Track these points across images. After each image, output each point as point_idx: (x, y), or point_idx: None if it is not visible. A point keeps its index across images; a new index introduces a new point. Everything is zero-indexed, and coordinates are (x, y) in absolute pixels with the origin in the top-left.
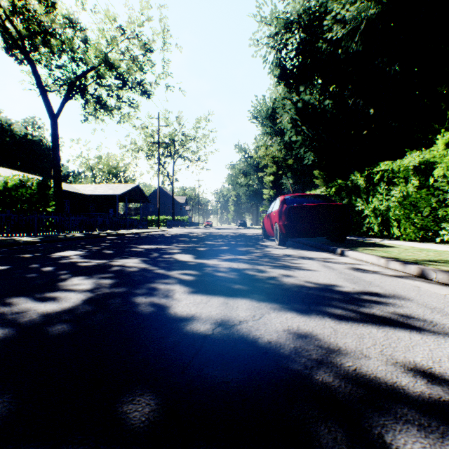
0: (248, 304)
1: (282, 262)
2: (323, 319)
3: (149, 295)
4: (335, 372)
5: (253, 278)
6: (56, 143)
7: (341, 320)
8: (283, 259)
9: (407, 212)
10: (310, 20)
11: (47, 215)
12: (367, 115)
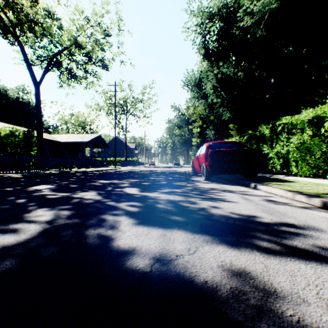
0: (183, 236)
1: (209, 195)
2: (252, 253)
3: (97, 227)
4: (279, 326)
5: (187, 209)
6: (38, 103)
7: (269, 254)
8: (210, 192)
9: (303, 155)
10: (227, 13)
11: (30, 157)
12: (269, 83)
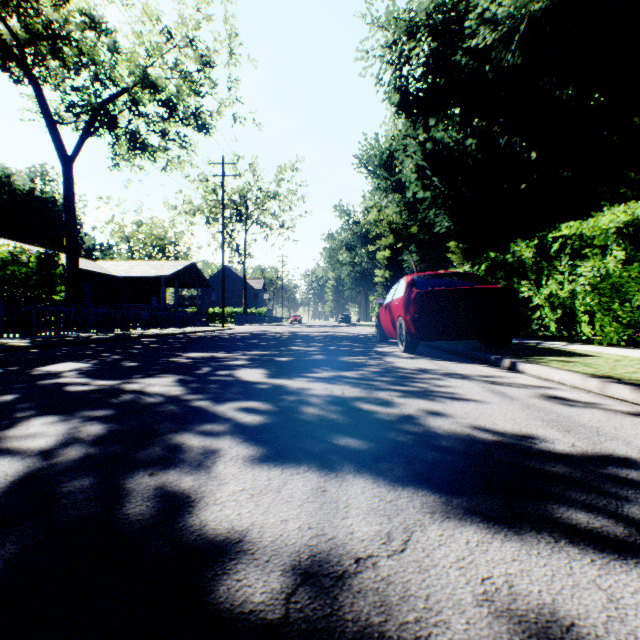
0: (369, 493)
1: (417, 384)
2: (558, 549)
3: (160, 467)
4: None
5: (372, 419)
6: (70, 200)
7: (606, 555)
8: (418, 379)
9: (607, 301)
10: (444, 22)
11: (52, 305)
12: (527, 161)
